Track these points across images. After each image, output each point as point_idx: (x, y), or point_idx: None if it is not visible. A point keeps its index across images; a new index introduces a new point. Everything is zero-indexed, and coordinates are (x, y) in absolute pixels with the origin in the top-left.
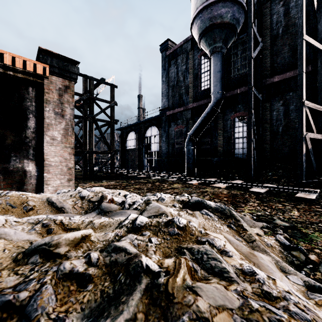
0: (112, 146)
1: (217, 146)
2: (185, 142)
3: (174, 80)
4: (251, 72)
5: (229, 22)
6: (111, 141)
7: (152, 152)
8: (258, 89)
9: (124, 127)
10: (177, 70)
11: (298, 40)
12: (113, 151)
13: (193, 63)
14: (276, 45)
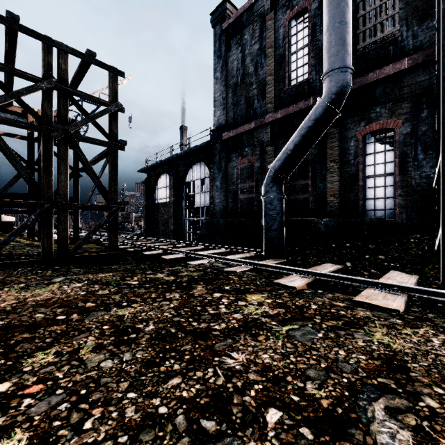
0: (112, 194)
1: (326, 195)
2: (263, 185)
3: (237, 74)
4: None
5: None
6: (111, 183)
7: (198, 208)
8: None
9: (151, 166)
10: (243, 55)
11: None
12: (116, 205)
13: (274, 36)
14: None
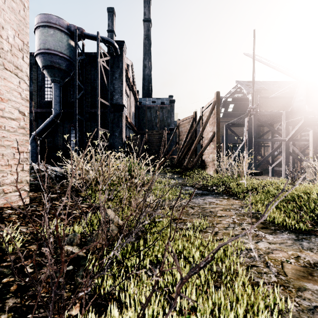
0: None
1: (58, 145)
2: (30, 140)
3: None
4: (76, 106)
5: (64, 69)
6: None
7: None
8: (83, 114)
9: None
10: None
11: (97, 99)
12: None
13: (37, 76)
14: (94, 91)
